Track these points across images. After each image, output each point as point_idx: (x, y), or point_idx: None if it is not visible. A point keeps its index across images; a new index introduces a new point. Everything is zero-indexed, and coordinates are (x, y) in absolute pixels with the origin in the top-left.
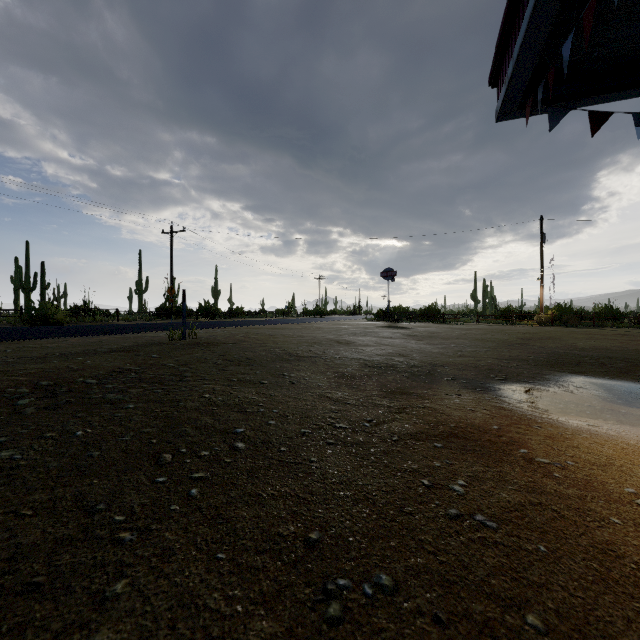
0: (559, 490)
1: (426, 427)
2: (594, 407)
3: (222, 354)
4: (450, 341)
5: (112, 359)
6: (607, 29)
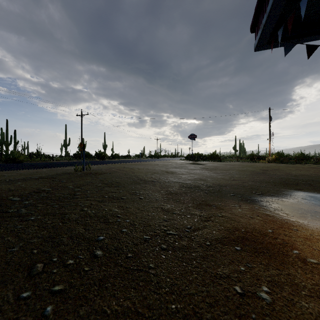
0: None
1: (227, 233)
2: (319, 212)
3: (102, 180)
4: (225, 171)
5: (38, 183)
6: None
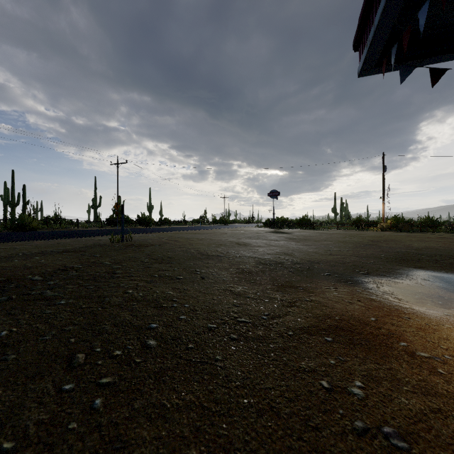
0: (450, 390)
1: (316, 321)
2: (443, 297)
3: (149, 254)
4: (320, 243)
5: (62, 258)
6: (447, 2)
